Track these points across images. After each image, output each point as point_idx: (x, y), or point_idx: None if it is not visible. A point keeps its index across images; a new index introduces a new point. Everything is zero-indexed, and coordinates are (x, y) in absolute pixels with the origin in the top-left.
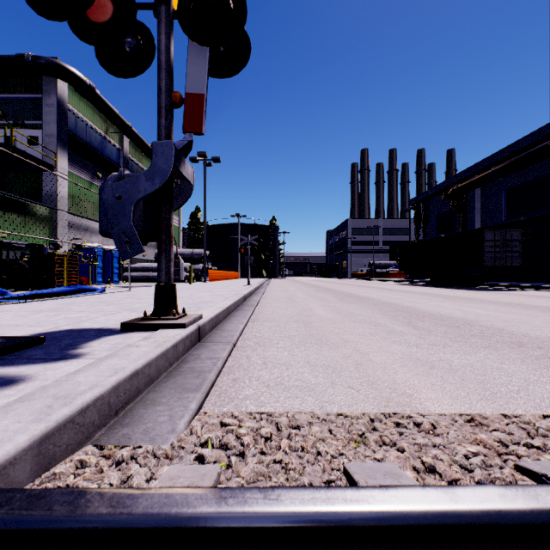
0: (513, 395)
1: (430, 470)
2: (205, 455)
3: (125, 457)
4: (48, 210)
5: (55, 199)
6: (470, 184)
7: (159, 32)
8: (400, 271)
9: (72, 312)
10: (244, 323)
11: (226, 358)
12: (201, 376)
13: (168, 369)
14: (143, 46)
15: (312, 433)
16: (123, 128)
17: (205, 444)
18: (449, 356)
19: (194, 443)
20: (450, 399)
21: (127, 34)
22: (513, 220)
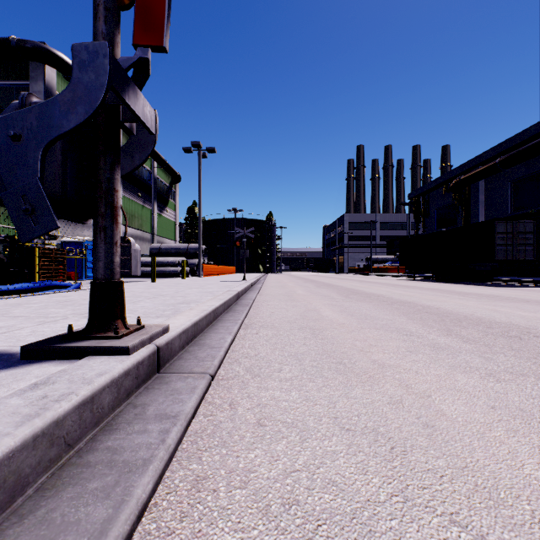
0: None
1: None
2: None
3: None
4: None
5: None
6: (474, 175)
7: None
8: (401, 265)
9: (2, 318)
10: (233, 332)
11: (192, 413)
12: (118, 489)
13: (62, 457)
14: None
15: None
16: None
17: None
18: None
19: None
20: None
21: None
22: (520, 212)
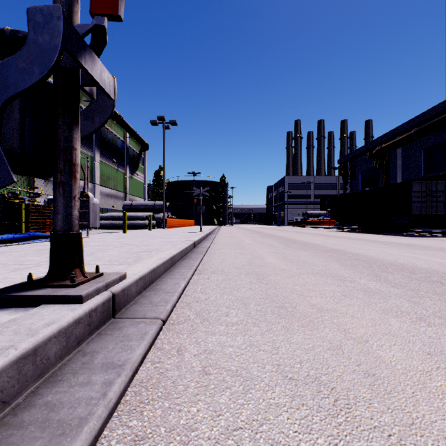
0: None
1: None
2: None
3: None
4: None
5: None
6: (393, 144)
7: None
8: (332, 219)
9: None
10: (187, 278)
11: (139, 360)
12: None
13: None
14: None
15: None
16: None
17: None
18: None
19: None
20: None
21: None
22: (432, 175)
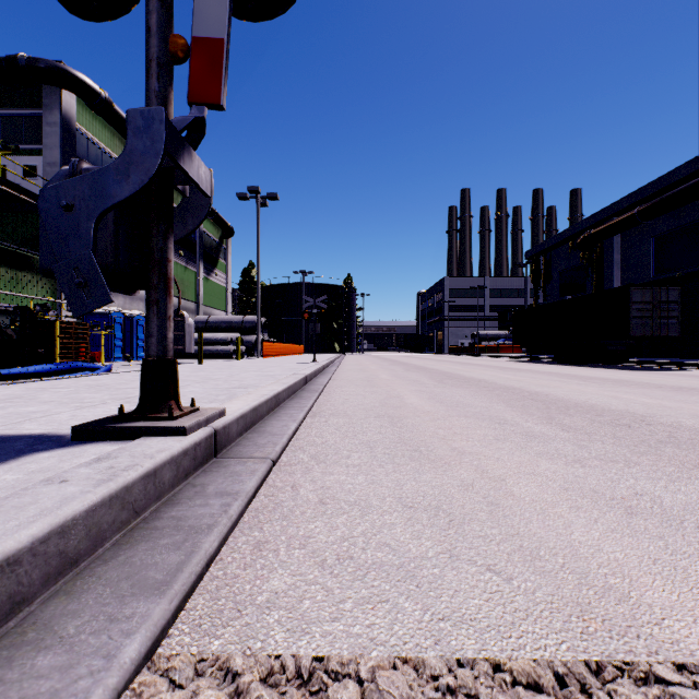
0: None
1: None
2: None
3: None
4: None
5: None
6: (607, 229)
7: None
8: (515, 343)
9: (32, 403)
10: (298, 420)
11: (253, 492)
12: (187, 544)
13: (131, 522)
14: None
15: None
16: None
17: None
18: (646, 484)
19: None
20: None
21: None
22: (665, 276)
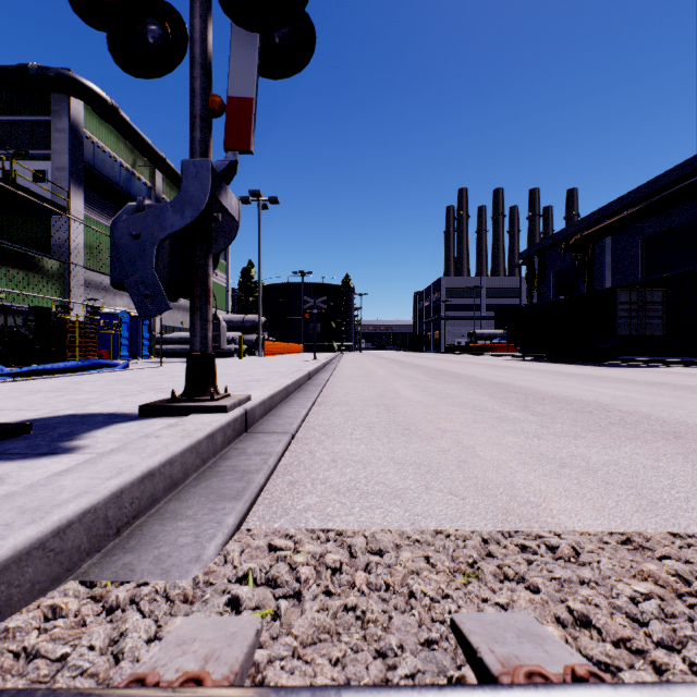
0: (681, 505)
1: (585, 624)
2: (242, 597)
3: (119, 601)
4: (58, 264)
5: (67, 251)
6: (598, 231)
7: (192, 14)
8: (509, 342)
9: (80, 392)
10: (307, 407)
11: (281, 454)
12: (245, 478)
13: (201, 468)
14: (172, 36)
15: (401, 562)
16: (155, 160)
17: (243, 580)
18: (583, 450)
19: (227, 577)
20: (594, 510)
21: (148, 16)
22: (653, 277)
